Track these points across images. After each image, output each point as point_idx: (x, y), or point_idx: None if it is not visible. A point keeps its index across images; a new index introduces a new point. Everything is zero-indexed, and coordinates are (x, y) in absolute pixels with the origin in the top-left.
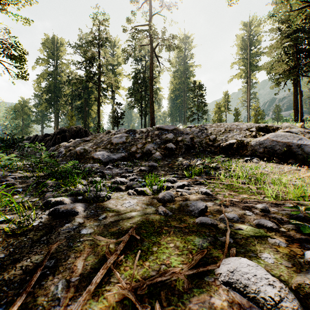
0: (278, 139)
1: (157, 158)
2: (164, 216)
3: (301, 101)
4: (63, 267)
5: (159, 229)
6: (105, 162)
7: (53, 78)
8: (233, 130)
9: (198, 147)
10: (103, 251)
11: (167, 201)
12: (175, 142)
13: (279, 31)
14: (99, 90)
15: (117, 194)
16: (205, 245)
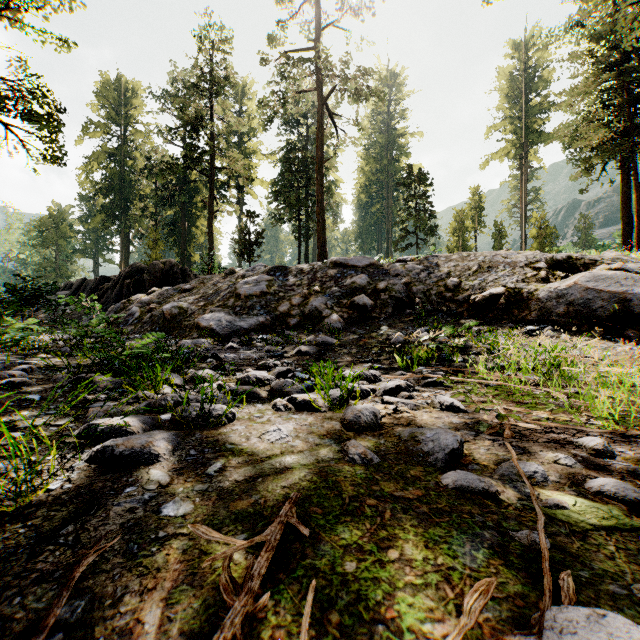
0: (600, 286)
1: (333, 326)
2: (363, 466)
3: (639, 205)
4: (106, 626)
5: (354, 504)
6: (224, 335)
7: (117, 163)
8: (496, 267)
9: (422, 303)
10: (215, 571)
11: (366, 428)
12: (371, 292)
13: (591, 58)
14: (212, 186)
15: (250, 408)
16: (481, 557)
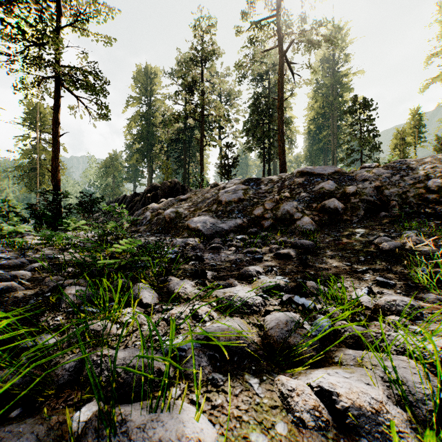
0: None
1: (305, 228)
2: None
3: None
4: None
5: None
6: (208, 235)
7: (145, 121)
8: None
9: (398, 206)
10: None
11: None
12: (340, 196)
13: None
14: (202, 128)
15: (238, 398)
16: None
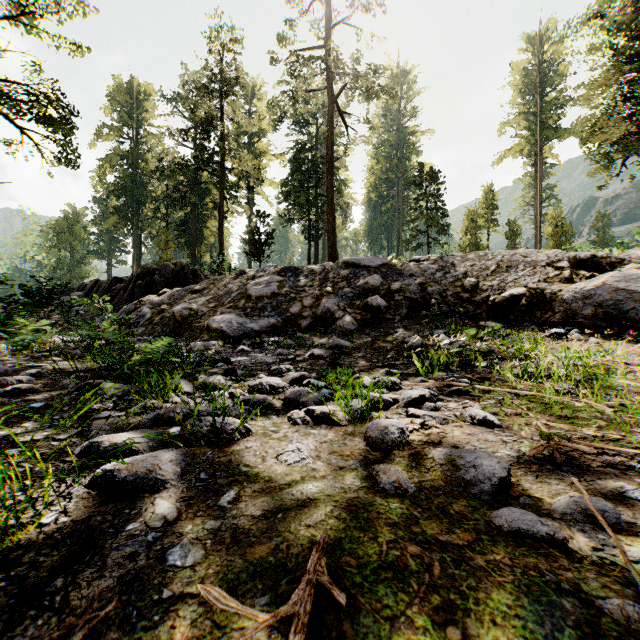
0: (631, 286)
1: (346, 328)
2: (396, 498)
3: None
4: None
5: (394, 552)
6: (235, 337)
7: (129, 165)
8: (516, 266)
9: (438, 304)
10: None
11: (394, 447)
12: (385, 293)
13: (611, 49)
14: (222, 186)
15: (264, 421)
16: None
